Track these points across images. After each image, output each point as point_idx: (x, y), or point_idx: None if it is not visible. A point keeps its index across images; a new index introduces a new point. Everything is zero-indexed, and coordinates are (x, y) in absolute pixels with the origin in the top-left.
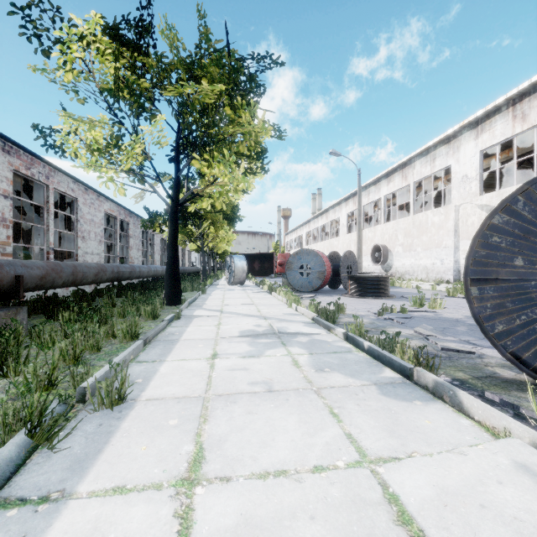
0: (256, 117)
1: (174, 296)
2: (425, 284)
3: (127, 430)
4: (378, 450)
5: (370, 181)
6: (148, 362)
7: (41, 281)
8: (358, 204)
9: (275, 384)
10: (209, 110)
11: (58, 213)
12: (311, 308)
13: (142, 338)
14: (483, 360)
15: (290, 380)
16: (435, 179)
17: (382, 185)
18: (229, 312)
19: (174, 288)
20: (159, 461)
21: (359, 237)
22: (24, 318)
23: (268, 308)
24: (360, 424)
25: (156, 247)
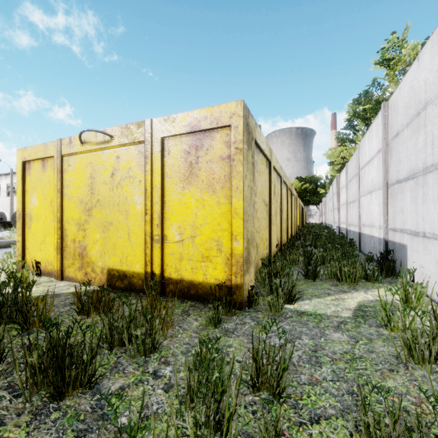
0: None
1: None
2: None
3: None
4: None
5: None
6: None
7: None
8: (11, 186)
9: None
10: None
11: None
12: None
13: None
14: None
15: None
16: None
17: None
18: None
19: None
20: None
21: (12, 203)
22: None
23: None
24: None
25: None
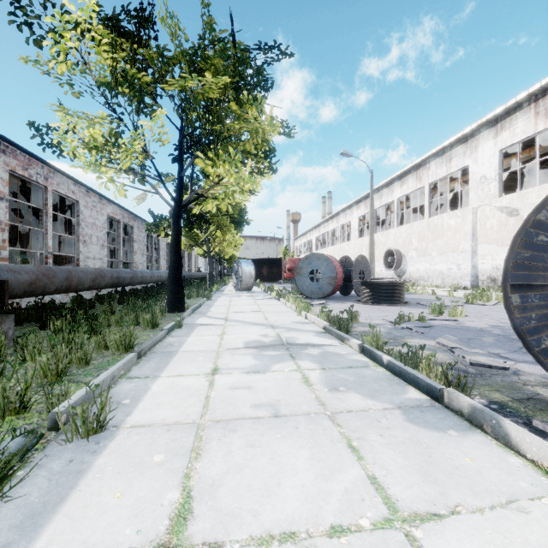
0: (263, 112)
1: (177, 303)
2: (441, 290)
3: (101, 469)
4: (412, 501)
5: (382, 183)
6: (140, 379)
7: (30, 287)
8: (370, 207)
9: (282, 407)
10: (213, 105)
11: (60, 217)
12: (322, 316)
13: (135, 350)
14: (520, 377)
15: (300, 402)
16: (450, 180)
17: (395, 187)
18: (234, 320)
19: (177, 294)
20: (134, 517)
21: (371, 241)
22: (11, 327)
23: (276, 316)
24: (386, 463)
25: (161, 252)
